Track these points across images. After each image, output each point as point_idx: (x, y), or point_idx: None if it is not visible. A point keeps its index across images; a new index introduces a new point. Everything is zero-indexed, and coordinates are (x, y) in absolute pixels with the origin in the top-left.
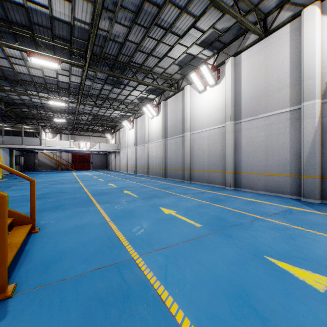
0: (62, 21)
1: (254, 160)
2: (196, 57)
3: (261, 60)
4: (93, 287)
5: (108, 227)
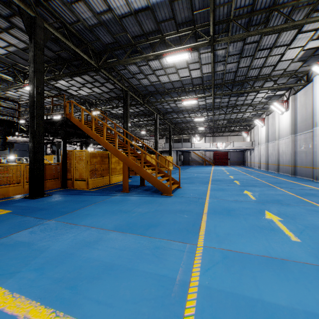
0: (196, 77)
1: None
2: None
3: None
4: (189, 199)
5: (206, 191)
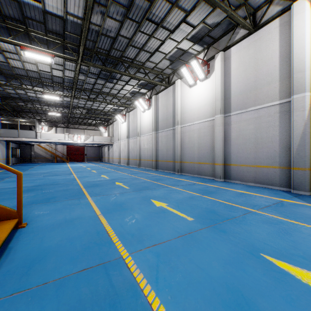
0: (54, 15)
1: (244, 152)
2: (187, 52)
3: (251, 54)
4: (77, 293)
5: (98, 221)
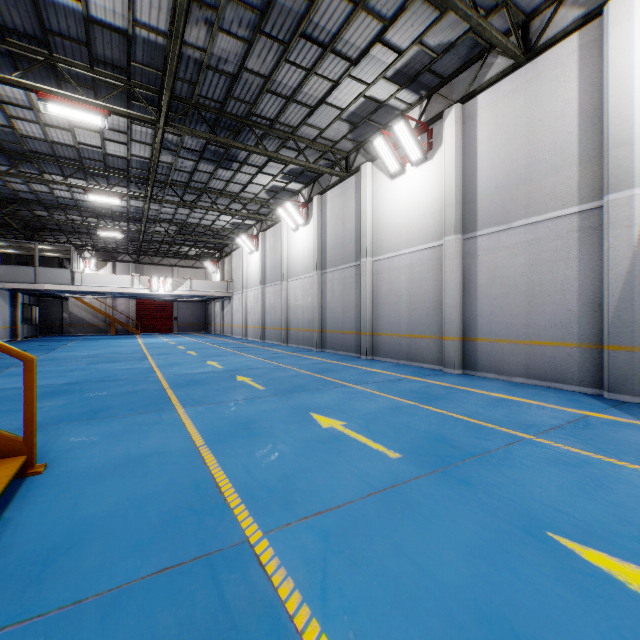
0: (109, 27)
1: (504, 313)
2: (385, 105)
3: (519, 109)
4: (147, 624)
5: (198, 460)
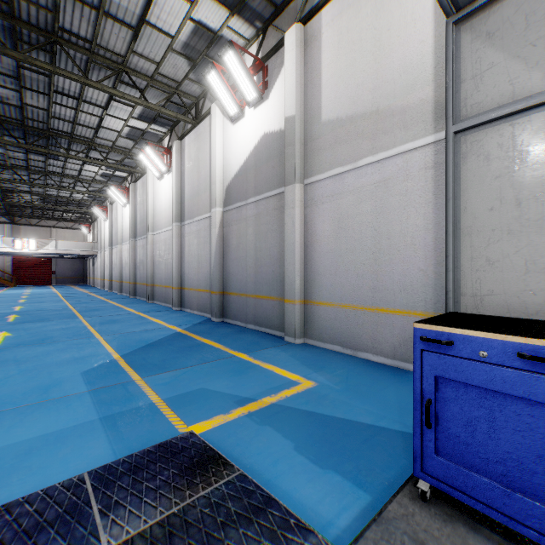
0: None
1: (192, 272)
2: (149, 132)
3: (196, 151)
4: None
5: None
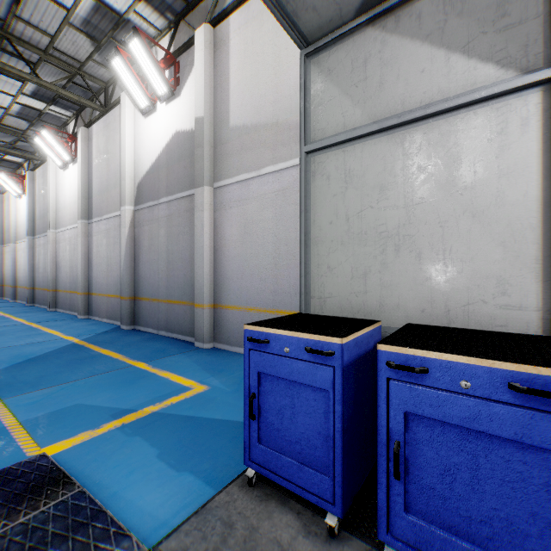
0: None
1: (101, 276)
2: (48, 113)
3: (105, 142)
4: None
5: None
